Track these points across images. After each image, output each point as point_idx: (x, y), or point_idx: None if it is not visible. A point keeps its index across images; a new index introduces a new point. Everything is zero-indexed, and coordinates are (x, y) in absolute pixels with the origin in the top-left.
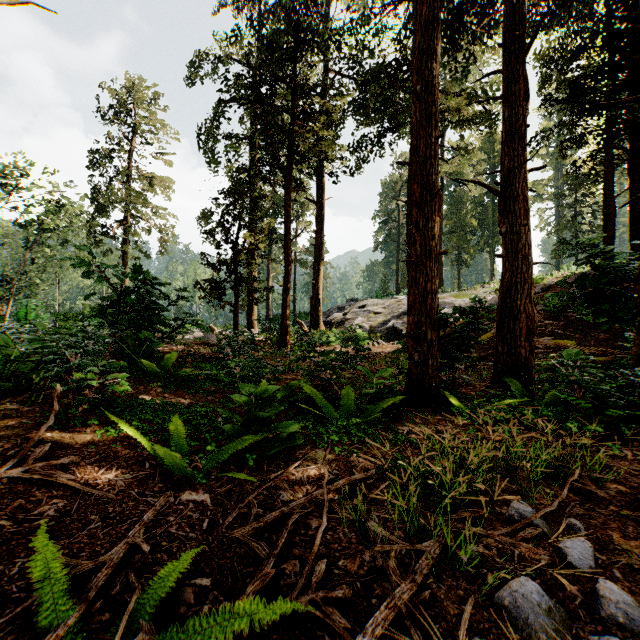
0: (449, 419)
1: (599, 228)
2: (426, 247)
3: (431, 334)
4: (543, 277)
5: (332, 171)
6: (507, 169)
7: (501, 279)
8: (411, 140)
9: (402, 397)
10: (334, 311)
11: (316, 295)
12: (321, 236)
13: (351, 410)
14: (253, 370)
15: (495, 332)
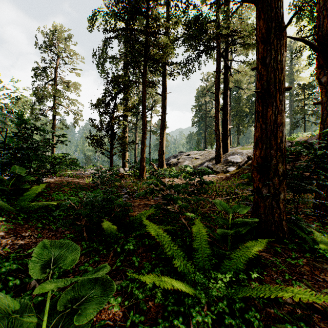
0: (320, 265)
1: (317, 112)
2: (275, 79)
3: (283, 167)
4: (295, 137)
5: (171, 74)
6: (326, 28)
7: (321, 122)
8: (217, 56)
9: (265, 240)
10: (171, 158)
11: (161, 148)
12: (164, 114)
13: (207, 257)
14: (104, 202)
15: None
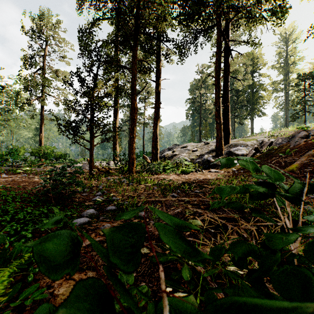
0: None
1: None
2: None
3: None
4: (307, 126)
5: (166, 53)
6: None
7: None
8: (218, 36)
9: None
10: (166, 150)
11: (155, 139)
12: (158, 102)
13: None
14: None
15: (299, 163)
